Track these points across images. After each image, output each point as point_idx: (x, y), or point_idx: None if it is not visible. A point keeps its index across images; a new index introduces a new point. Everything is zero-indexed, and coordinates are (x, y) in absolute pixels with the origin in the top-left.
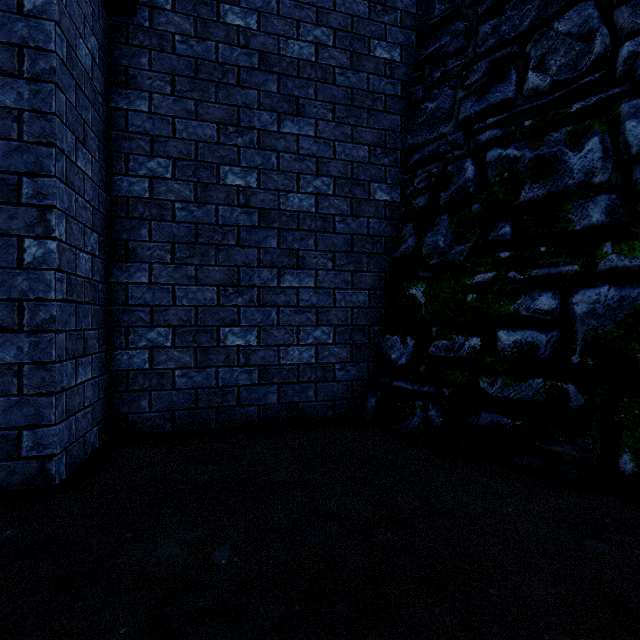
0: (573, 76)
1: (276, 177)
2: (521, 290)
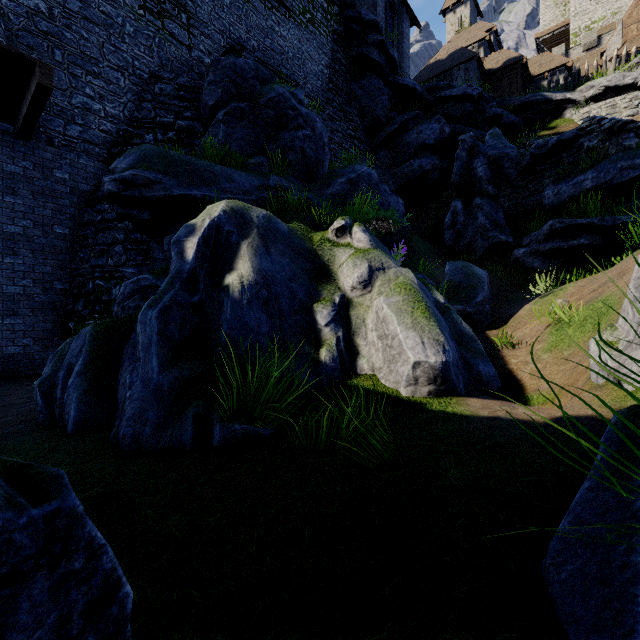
0: (118, 265)
1: (2, 280)
2: None
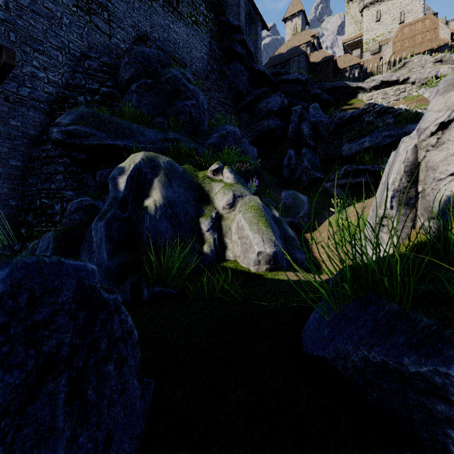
0: (59, 189)
1: None
2: (45, 232)
